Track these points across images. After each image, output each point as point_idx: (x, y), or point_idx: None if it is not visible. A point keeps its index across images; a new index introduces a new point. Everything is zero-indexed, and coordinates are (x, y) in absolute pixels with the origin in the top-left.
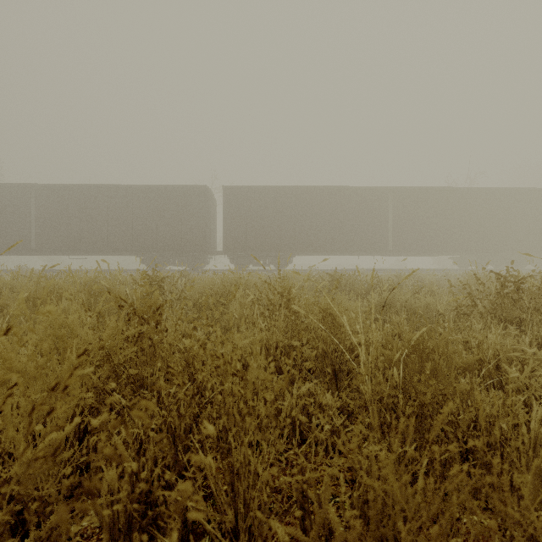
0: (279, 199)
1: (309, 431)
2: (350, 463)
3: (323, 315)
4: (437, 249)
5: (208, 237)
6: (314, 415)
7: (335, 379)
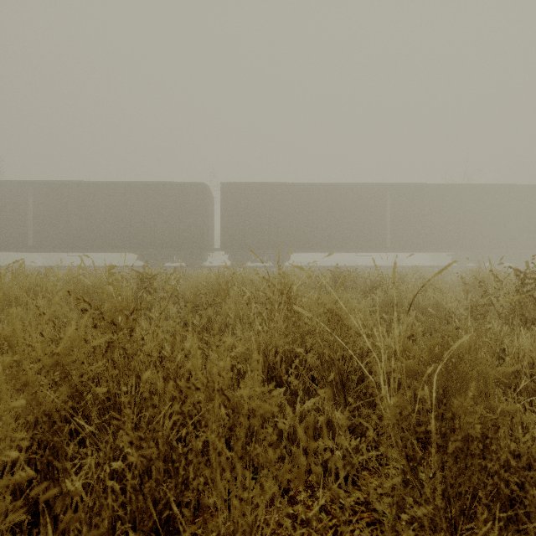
0: (276, 196)
1: (316, 457)
2: (382, 534)
3: (329, 316)
4: (435, 246)
5: (206, 234)
6: (321, 435)
7: (343, 390)
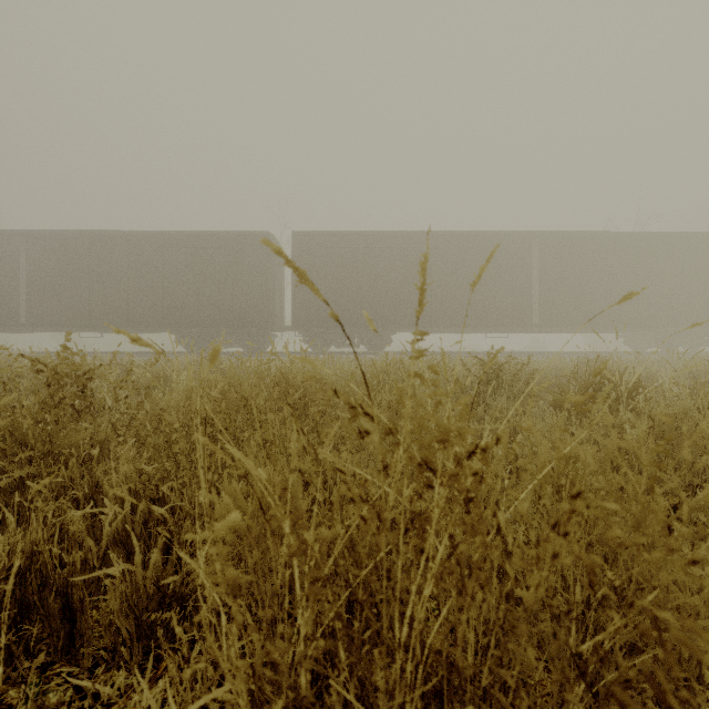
0: (373, 250)
1: None
2: None
3: None
4: (604, 322)
5: (272, 306)
6: None
7: None
